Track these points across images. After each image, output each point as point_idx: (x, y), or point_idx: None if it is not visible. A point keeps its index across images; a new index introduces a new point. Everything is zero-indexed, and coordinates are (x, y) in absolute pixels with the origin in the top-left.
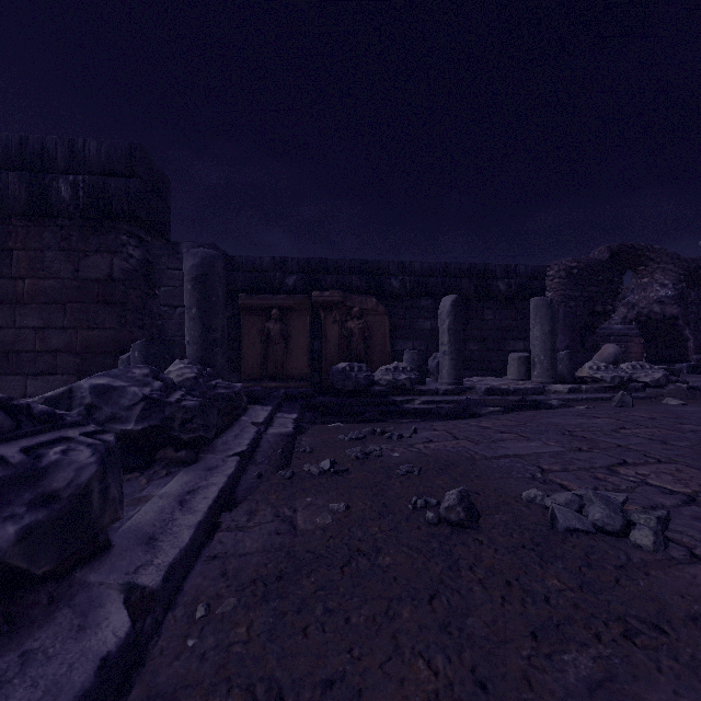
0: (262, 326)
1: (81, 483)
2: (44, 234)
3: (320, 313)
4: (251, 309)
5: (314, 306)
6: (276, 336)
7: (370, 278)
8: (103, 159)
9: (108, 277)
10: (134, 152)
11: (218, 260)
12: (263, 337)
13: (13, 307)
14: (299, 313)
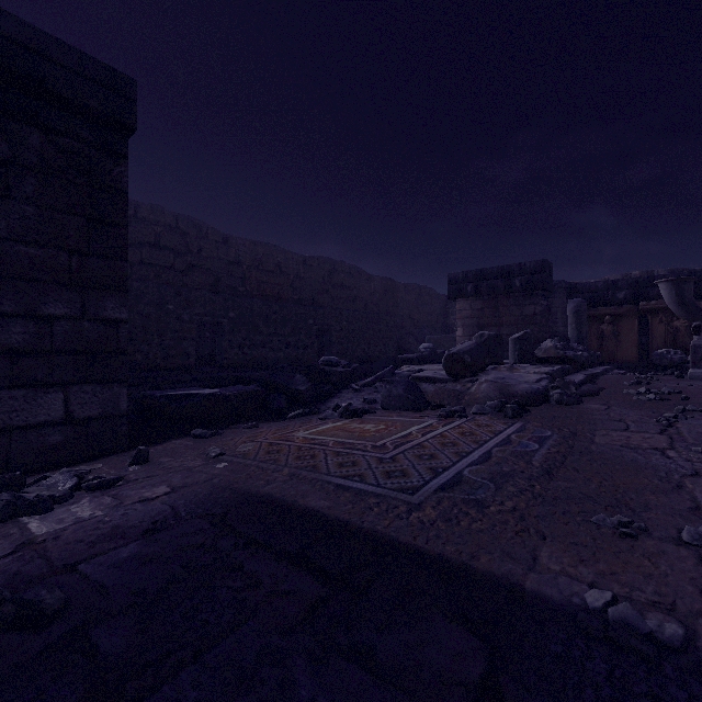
0: (597, 328)
1: (587, 356)
2: (509, 300)
3: (647, 316)
4: (588, 317)
5: (641, 312)
6: (608, 334)
7: (699, 286)
8: (531, 268)
9: (533, 314)
10: (544, 263)
11: (584, 303)
12: (598, 335)
13: (498, 327)
14: (628, 318)
